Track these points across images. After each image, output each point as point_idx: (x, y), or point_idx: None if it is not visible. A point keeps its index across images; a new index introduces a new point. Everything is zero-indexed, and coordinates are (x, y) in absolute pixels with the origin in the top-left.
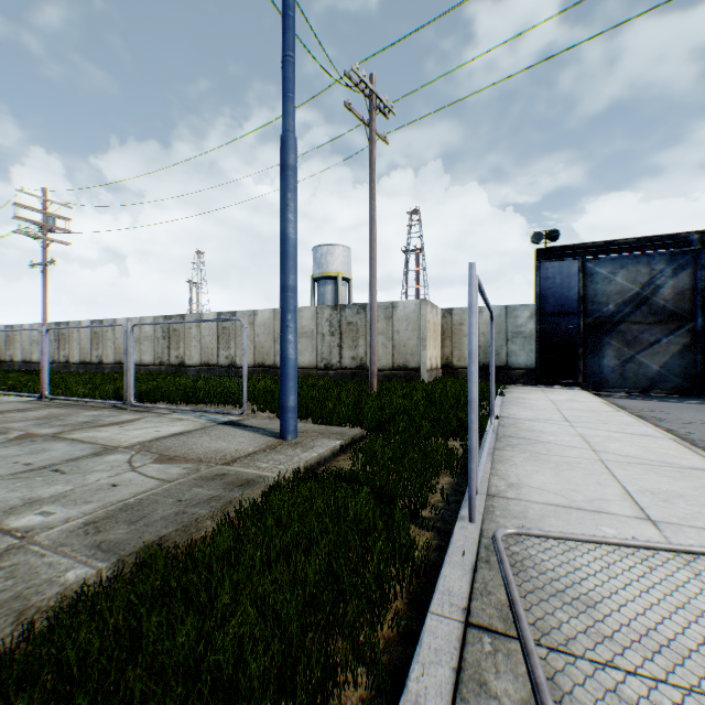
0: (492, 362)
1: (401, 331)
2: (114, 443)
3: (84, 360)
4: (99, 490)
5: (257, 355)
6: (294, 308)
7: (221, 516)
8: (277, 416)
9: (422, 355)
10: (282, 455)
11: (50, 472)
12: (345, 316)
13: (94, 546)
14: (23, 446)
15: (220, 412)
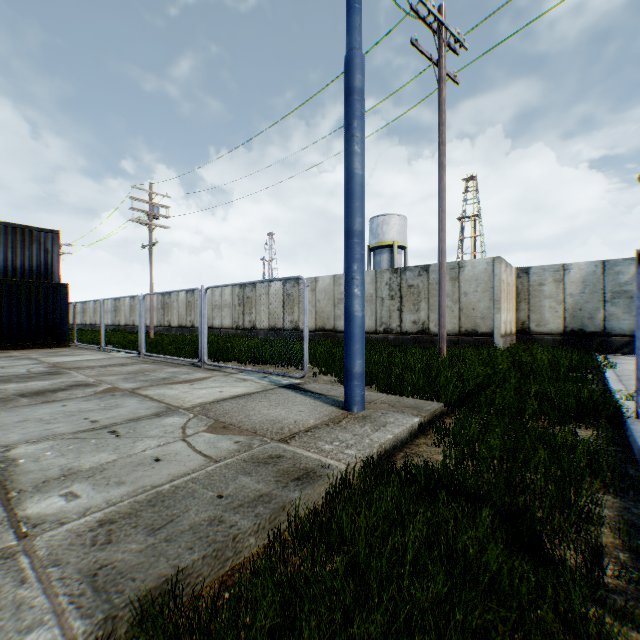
0: (639, 322)
1: (469, 292)
2: (177, 402)
3: (180, 324)
4: (139, 465)
5: (318, 319)
6: (361, 257)
7: (270, 527)
8: (338, 381)
9: (495, 318)
10: (348, 433)
11: (106, 433)
12: (405, 279)
13: (88, 574)
14: (102, 400)
15: (282, 374)
